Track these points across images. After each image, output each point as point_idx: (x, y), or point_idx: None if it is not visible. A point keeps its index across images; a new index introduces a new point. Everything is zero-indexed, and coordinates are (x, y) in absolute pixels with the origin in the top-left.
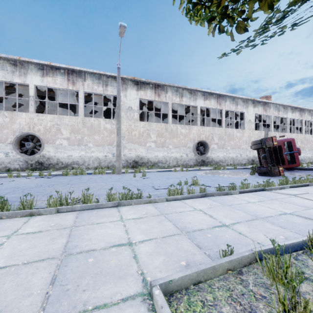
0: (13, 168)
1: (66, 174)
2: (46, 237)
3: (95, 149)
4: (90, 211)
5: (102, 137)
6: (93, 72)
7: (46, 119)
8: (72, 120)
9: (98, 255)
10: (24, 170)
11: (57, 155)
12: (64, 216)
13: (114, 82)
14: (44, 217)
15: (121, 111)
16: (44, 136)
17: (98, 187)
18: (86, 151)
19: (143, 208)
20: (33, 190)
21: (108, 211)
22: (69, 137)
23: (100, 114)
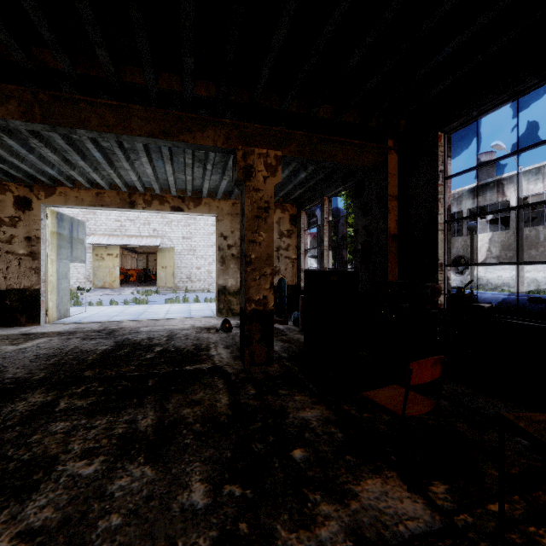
0: (452, 286)
1: None
2: None
3: (530, 268)
4: None
5: (541, 251)
6: (526, 170)
7: (476, 240)
8: (502, 235)
9: None
10: None
11: (487, 275)
12: None
13: None
14: None
15: None
16: (475, 257)
17: None
18: None
19: None
20: None
21: None
22: (499, 255)
23: None
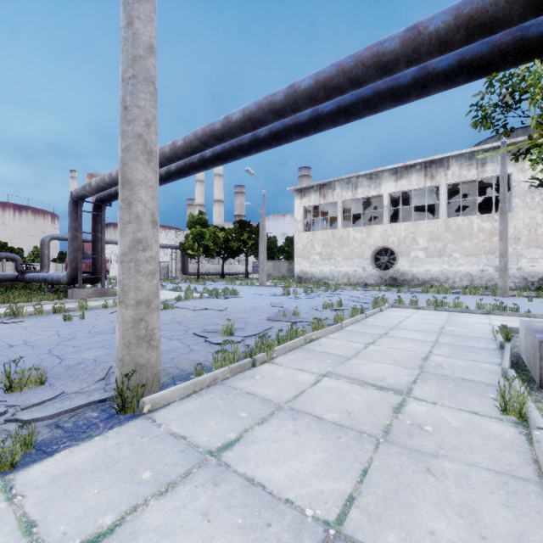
0: (369, 283)
1: (426, 292)
2: (434, 316)
3: (463, 261)
4: (461, 313)
5: (475, 242)
6: (461, 153)
7: (399, 229)
8: (430, 224)
9: (467, 323)
10: (379, 286)
11: (412, 269)
12: (441, 312)
13: (497, 156)
14: (427, 311)
15: (512, 198)
16: (398, 248)
17: (468, 304)
18: (449, 264)
19: (515, 318)
20: (404, 300)
21: (477, 315)
22: (427, 247)
23: (474, 199)
